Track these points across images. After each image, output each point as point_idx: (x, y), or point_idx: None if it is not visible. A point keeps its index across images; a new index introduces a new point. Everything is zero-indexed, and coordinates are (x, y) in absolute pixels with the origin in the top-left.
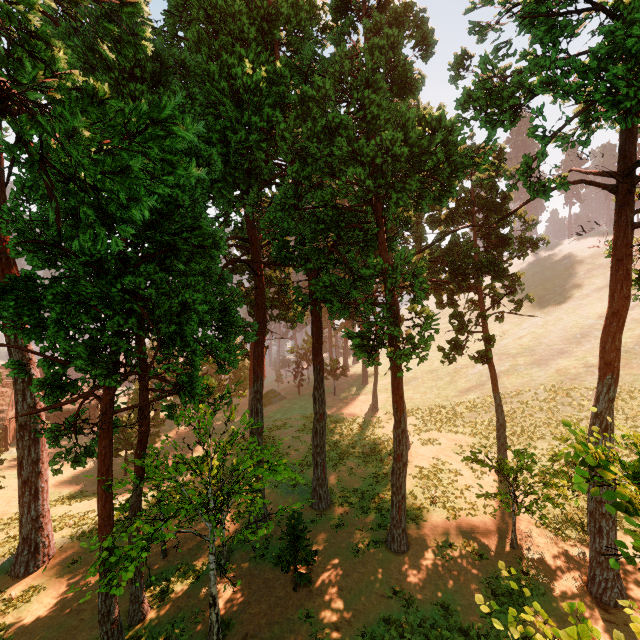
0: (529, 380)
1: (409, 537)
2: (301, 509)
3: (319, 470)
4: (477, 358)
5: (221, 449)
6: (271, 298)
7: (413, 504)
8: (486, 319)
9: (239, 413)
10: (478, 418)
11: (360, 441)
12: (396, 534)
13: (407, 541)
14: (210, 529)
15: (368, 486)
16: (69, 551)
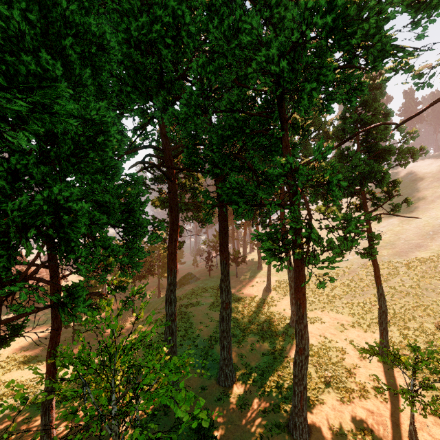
0: (394, 268)
1: (309, 422)
2: (209, 385)
3: (225, 352)
4: (363, 254)
5: (126, 353)
6: (186, 203)
7: (308, 383)
8: (372, 220)
9: (165, 289)
10: (354, 300)
11: (258, 318)
12: (298, 422)
13: (308, 428)
14: (113, 438)
15: (267, 362)
16: (8, 421)
